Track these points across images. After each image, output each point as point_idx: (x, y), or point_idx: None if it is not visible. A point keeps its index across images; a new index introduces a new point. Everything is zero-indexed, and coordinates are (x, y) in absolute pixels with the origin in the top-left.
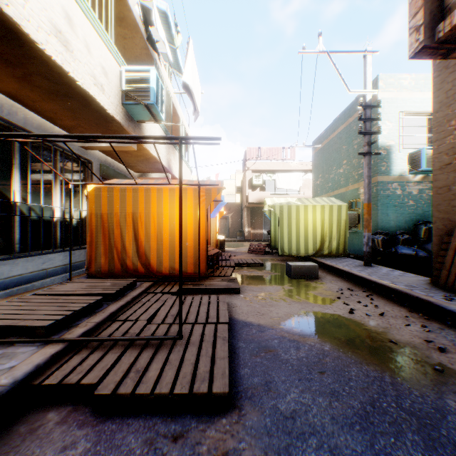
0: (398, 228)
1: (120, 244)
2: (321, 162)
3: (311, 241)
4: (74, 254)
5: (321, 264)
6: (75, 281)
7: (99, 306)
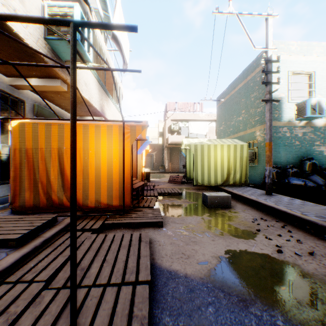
0: (287, 163)
1: (46, 179)
2: (224, 113)
3: (219, 173)
4: (2, 188)
5: (229, 193)
6: None
7: None
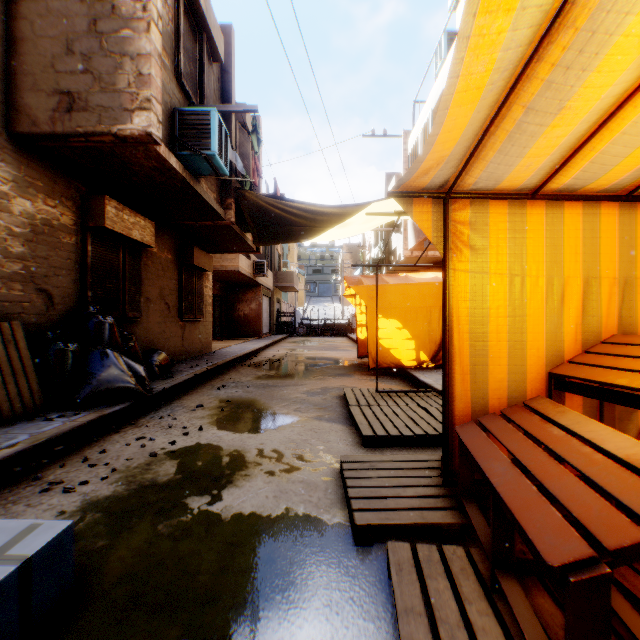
0: None
1: None
2: None
3: None
4: None
5: None
6: None
7: None
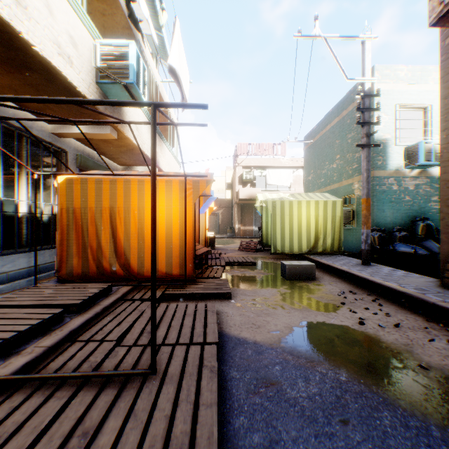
0: (394, 224)
1: (96, 243)
2: (313, 158)
3: (304, 238)
4: (44, 253)
5: (317, 263)
6: (38, 287)
7: (58, 321)
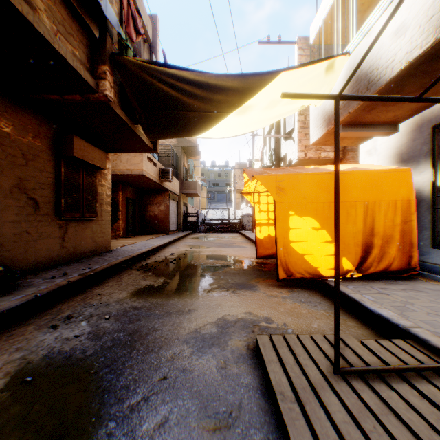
0: None
1: None
2: None
3: None
4: None
5: None
6: None
7: None
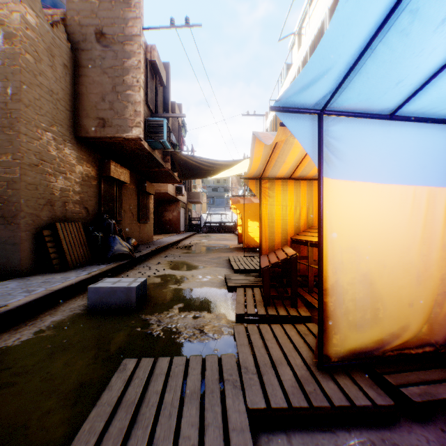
0: None
1: None
2: None
3: None
4: None
5: None
6: None
7: None
